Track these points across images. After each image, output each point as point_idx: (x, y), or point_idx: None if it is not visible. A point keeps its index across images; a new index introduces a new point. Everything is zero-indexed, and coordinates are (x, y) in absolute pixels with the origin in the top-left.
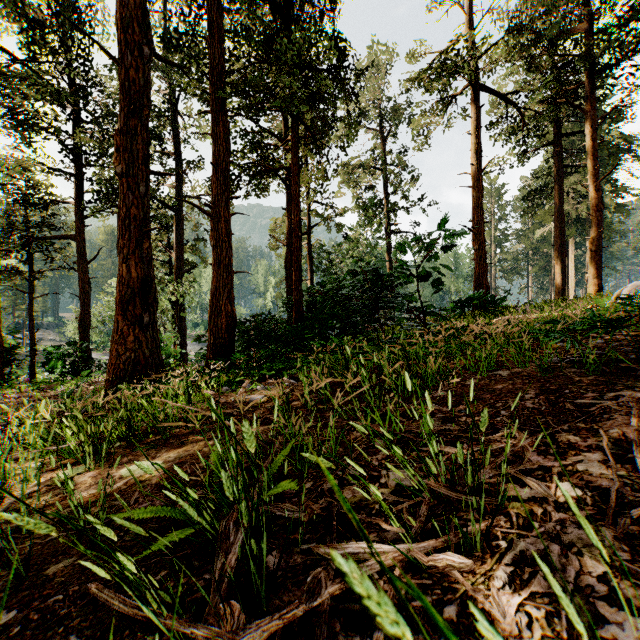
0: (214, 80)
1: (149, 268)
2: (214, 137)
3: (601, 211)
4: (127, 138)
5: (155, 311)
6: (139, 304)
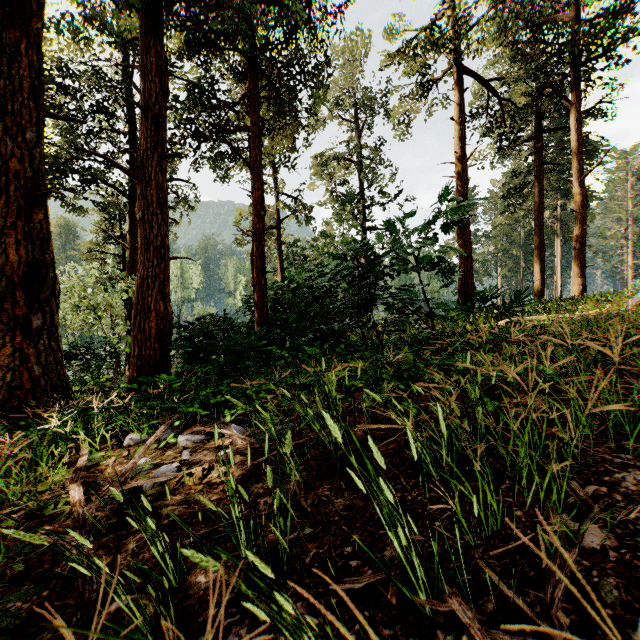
0: None
1: (44, 249)
2: (141, 70)
3: (585, 208)
4: (4, 57)
5: (54, 311)
6: (24, 300)
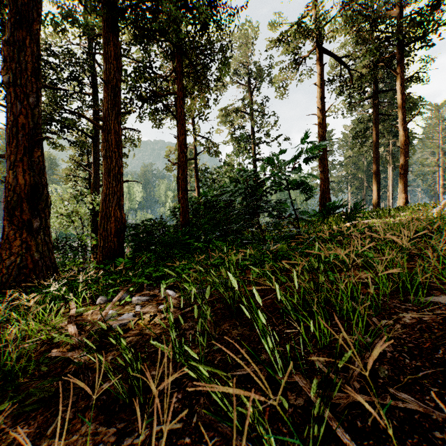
0: (104, 3)
1: (40, 176)
2: (105, 56)
3: (407, 145)
4: (15, 48)
5: (47, 216)
6: (28, 209)
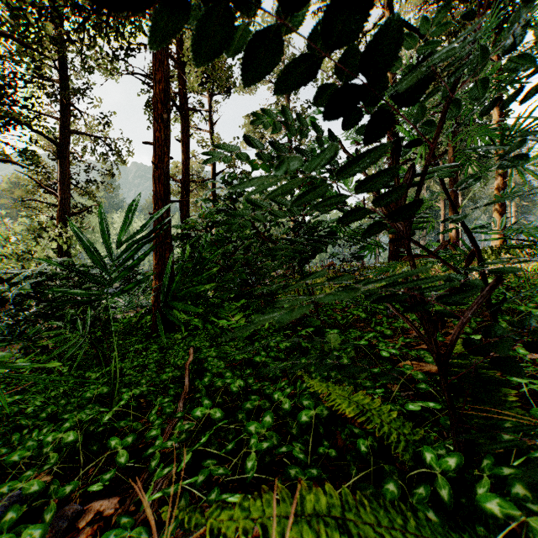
0: None
1: None
2: None
3: None
4: None
5: None
6: None
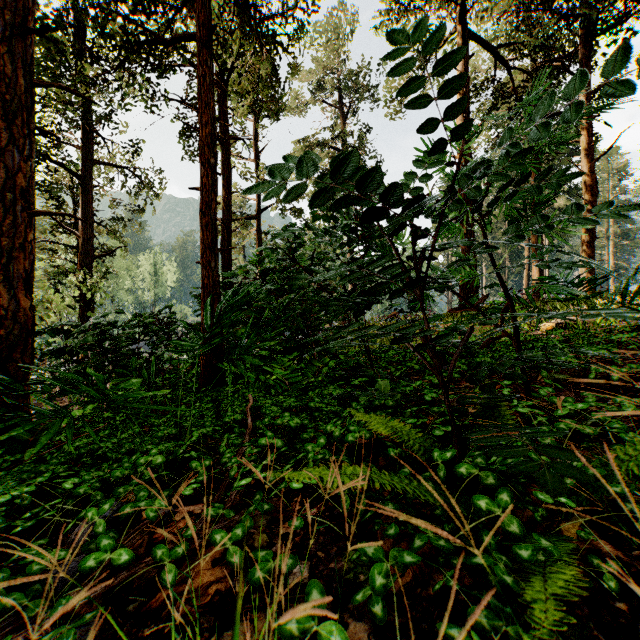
0: None
1: None
2: None
3: (595, 196)
4: None
5: None
6: None
